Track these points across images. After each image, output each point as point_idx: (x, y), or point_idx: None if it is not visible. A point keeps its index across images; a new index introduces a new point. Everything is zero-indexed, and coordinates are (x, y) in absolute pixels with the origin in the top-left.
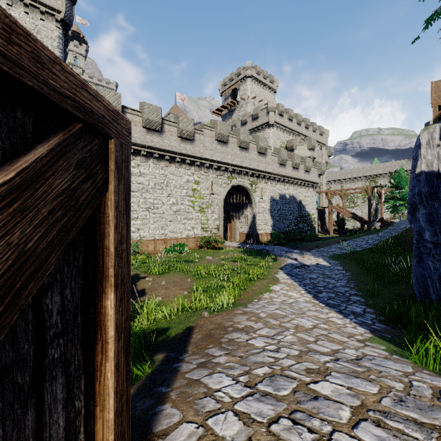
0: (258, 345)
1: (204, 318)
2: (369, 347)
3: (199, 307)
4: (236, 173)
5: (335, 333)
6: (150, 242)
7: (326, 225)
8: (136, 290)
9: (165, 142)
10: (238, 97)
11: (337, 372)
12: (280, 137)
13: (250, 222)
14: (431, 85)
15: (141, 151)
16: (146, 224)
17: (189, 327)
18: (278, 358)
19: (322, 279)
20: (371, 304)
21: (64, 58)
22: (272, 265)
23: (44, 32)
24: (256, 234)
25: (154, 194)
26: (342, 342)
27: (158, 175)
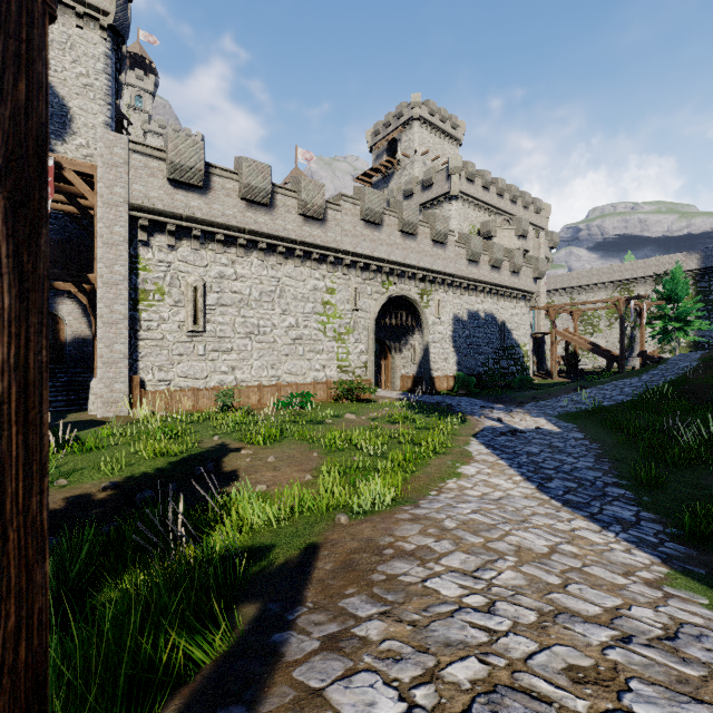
0: (448, 594)
1: (339, 526)
2: (676, 600)
3: (331, 505)
4: (396, 276)
5: (597, 564)
6: (253, 389)
7: (547, 364)
8: (224, 471)
9: (278, 224)
10: (398, 153)
11: (642, 681)
12: (468, 217)
13: (419, 358)
14: None
15: (238, 239)
16: (246, 360)
17: (311, 545)
18: (495, 632)
19: (550, 455)
20: (647, 504)
21: (116, 91)
22: (459, 430)
23: (82, 47)
24: (429, 378)
25: (260, 310)
26: (618, 586)
27: (266, 278)
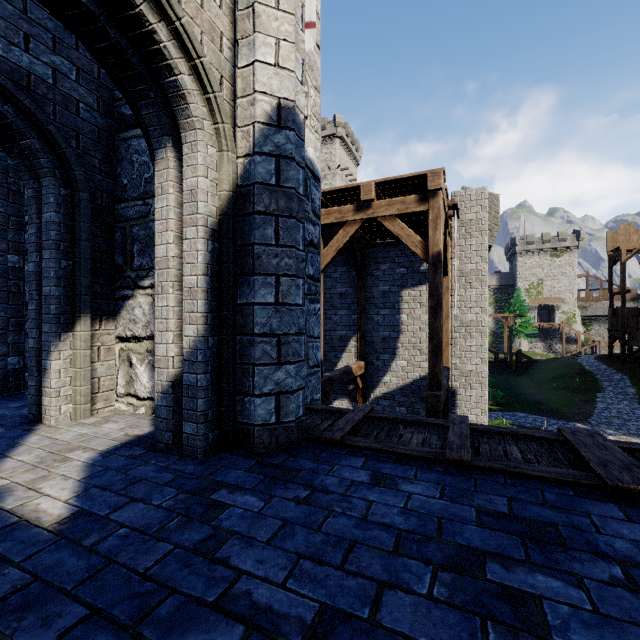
0: None
1: None
2: None
3: None
4: None
5: None
6: None
7: None
8: None
9: None
10: None
11: None
12: None
13: None
14: (620, 226)
15: None
16: None
17: None
18: None
19: None
20: None
21: None
22: None
23: None
24: None
25: None
26: None
27: None
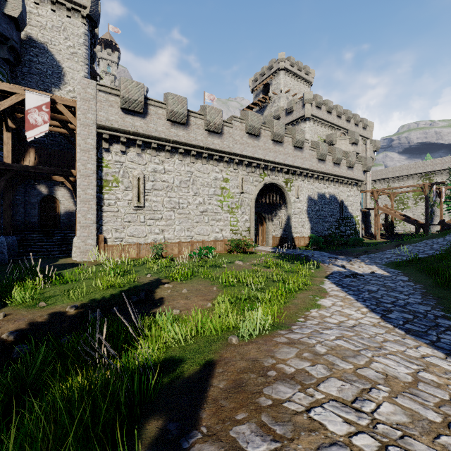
0: (335, 430)
1: (231, 345)
2: None
3: (225, 326)
4: (269, 170)
5: None
6: (175, 244)
7: (371, 229)
8: (151, 299)
9: (191, 136)
10: (269, 92)
11: None
12: (317, 132)
13: (284, 225)
14: None
15: (165, 147)
16: (171, 225)
17: (208, 362)
18: None
19: (386, 292)
20: None
21: (92, 58)
22: (315, 273)
23: (70, 29)
24: (292, 238)
25: (179, 193)
26: None
27: (184, 172)
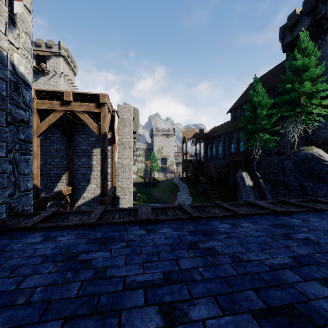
0: None
1: None
2: None
3: None
4: None
5: None
6: None
7: None
8: None
9: None
10: (47, 66)
11: None
12: None
13: None
14: (185, 129)
15: None
16: None
17: None
18: None
19: None
20: None
21: None
22: None
23: None
24: None
25: None
26: None
27: None
